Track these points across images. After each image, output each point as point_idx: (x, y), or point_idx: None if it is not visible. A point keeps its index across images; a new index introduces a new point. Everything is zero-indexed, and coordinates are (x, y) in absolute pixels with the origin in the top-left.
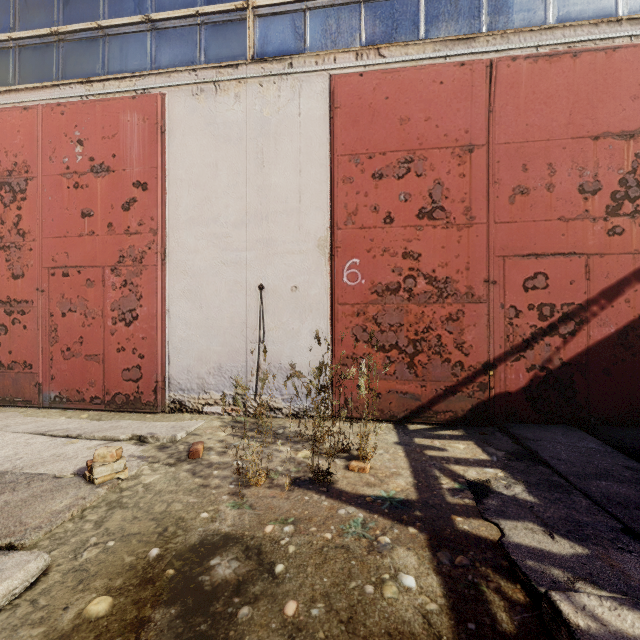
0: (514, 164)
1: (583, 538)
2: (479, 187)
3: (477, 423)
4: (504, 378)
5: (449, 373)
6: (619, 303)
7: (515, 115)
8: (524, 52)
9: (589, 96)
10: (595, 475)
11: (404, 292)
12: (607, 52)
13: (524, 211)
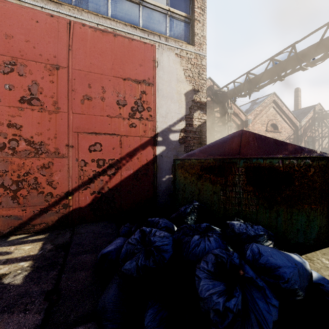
0: (84, 82)
1: (8, 309)
2: (63, 91)
3: (62, 227)
4: (78, 200)
5: (43, 200)
6: (134, 159)
7: (84, 56)
8: (91, 24)
9: (121, 58)
10: (86, 251)
11: (9, 149)
12: (129, 40)
13: (89, 109)
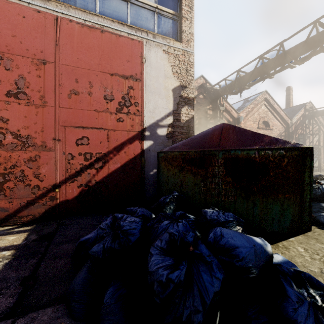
0: (71, 77)
1: None
2: (50, 85)
3: (49, 219)
4: (65, 192)
5: (30, 192)
6: (122, 153)
7: (71, 51)
8: (78, 20)
9: (109, 54)
10: (69, 241)
11: None
12: (117, 36)
13: (76, 103)
